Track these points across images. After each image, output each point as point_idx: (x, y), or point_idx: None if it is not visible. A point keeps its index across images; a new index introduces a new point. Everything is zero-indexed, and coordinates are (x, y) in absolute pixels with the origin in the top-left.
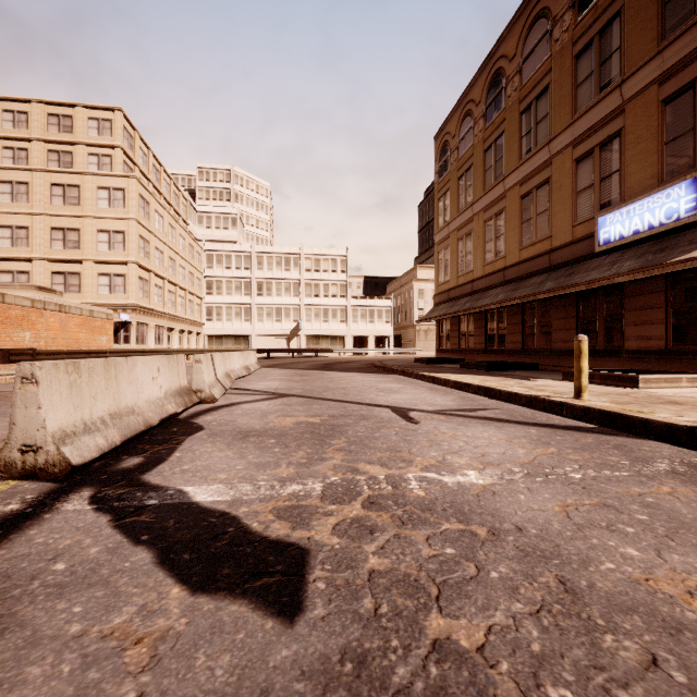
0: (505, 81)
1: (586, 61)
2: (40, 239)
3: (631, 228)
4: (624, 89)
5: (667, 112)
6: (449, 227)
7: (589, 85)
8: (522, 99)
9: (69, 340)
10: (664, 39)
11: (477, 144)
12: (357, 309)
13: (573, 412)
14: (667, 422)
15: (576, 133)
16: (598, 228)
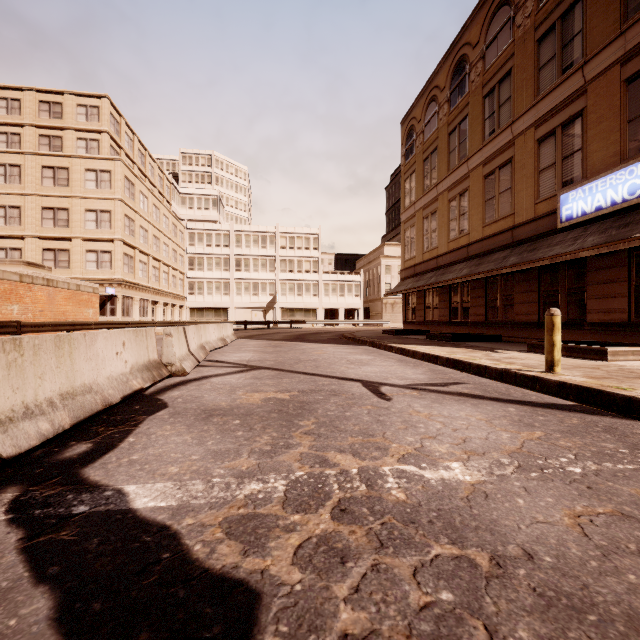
0: (469, 67)
1: (548, 45)
2: (32, 217)
3: (593, 204)
4: (586, 71)
5: (629, 91)
6: (415, 206)
7: (551, 68)
8: (485, 84)
9: (56, 312)
10: (627, 20)
11: (442, 127)
12: (329, 284)
13: (547, 386)
14: None
15: (538, 114)
16: (560, 205)
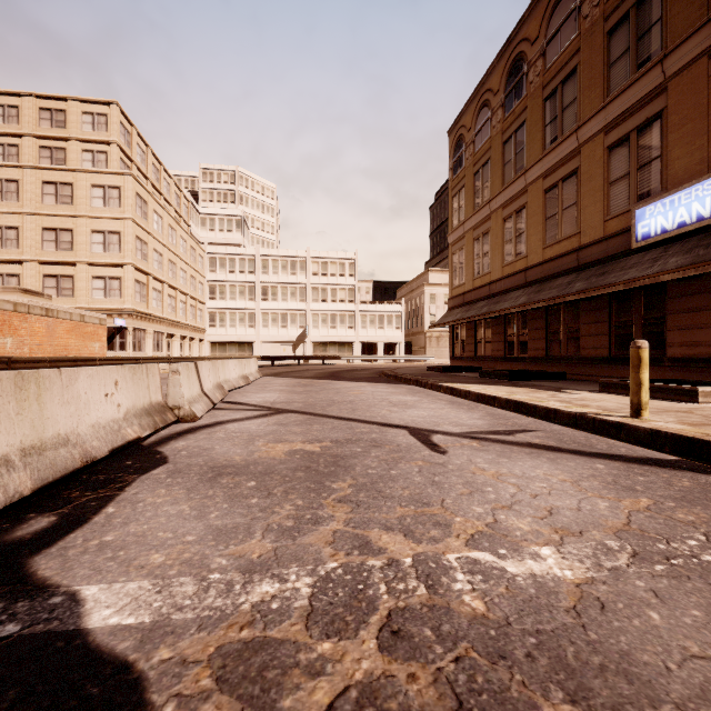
0: (527, 66)
1: (620, 37)
2: (31, 239)
3: (675, 220)
4: (666, 65)
5: None
6: (464, 226)
7: (624, 63)
8: (546, 84)
9: (57, 347)
10: None
11: (495, 136)
12: (366, 315)
13: (635, 435)
14: None
15: (609, 117)
16: (635, 221)
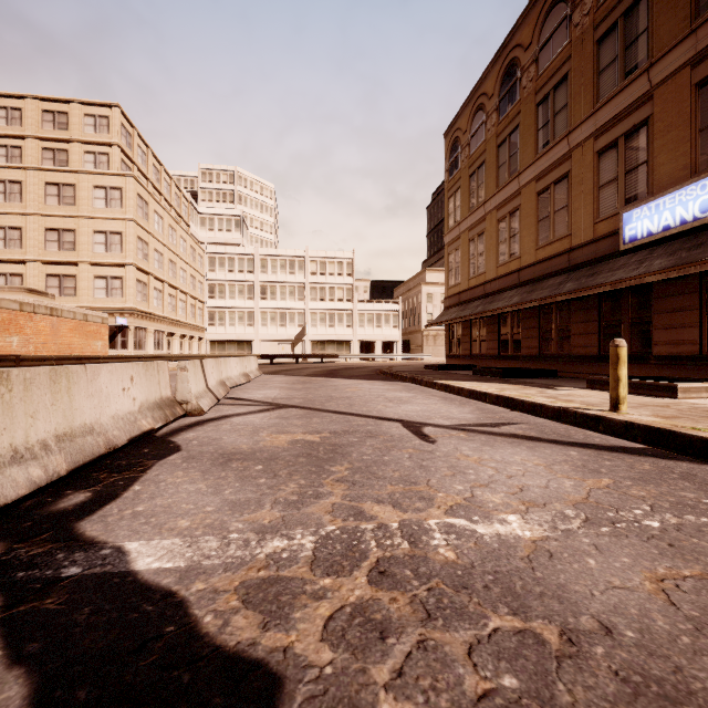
0: (520, 71)
1: (609, 46)
2: (34, 240)
3: (660, 223)
4: (652, 74)
5: (701, 96)
6: (459, 227)
7: (613, 71)
8: (538, 90)
9: (61, 345)
10: (698, 17)
11: (490, 139)
12: (364, 314)
13: (612, 427)
14: None
15: (598, 123)
16: (623, 224)
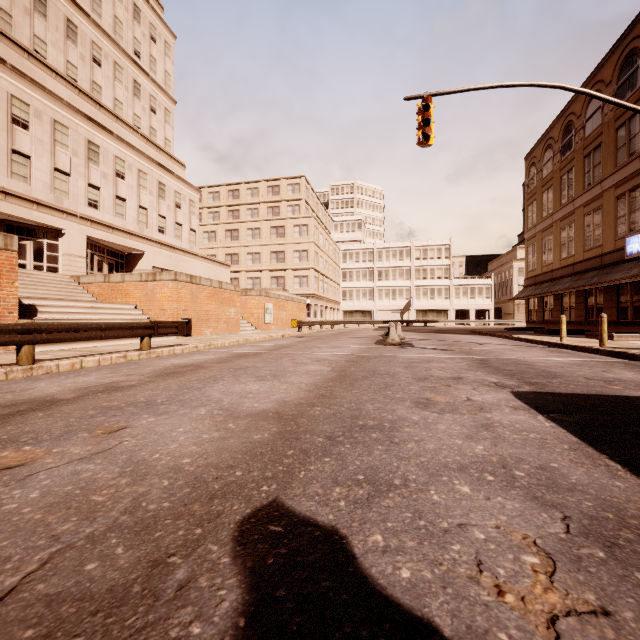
0: (574, 131)
1: (622, 134)
2: (266, 258)
3: None
4: None
5: None
6: (535, 228)
7: (623, 151)
8: (584, 147)
9: (294, 316)
10: None
11: (555, 171)
12: (459, 288)
13: (552, 345)
14: (571, 344)
15: (616, 180)
16: (626, 244)
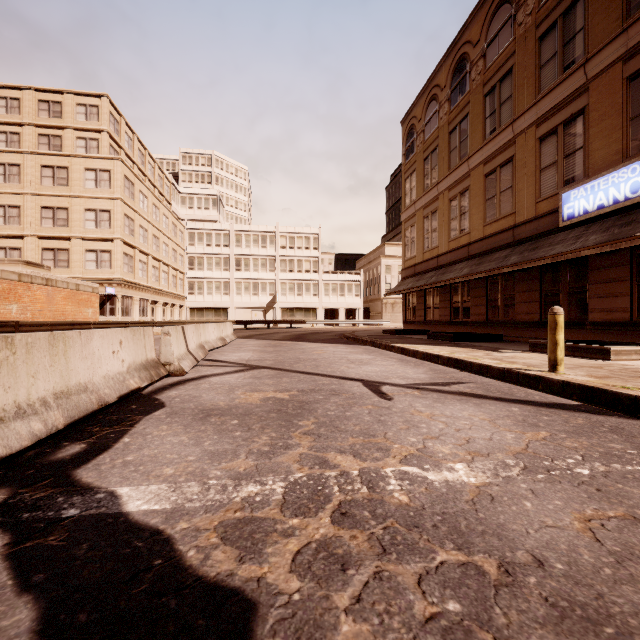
0: (470, 65)
1: (549, 43)
2: (31, 217)
3: (595, 202)
4: (588, 68)
5: (632, 89)
6: (415, 205)
7: (553, 66)
8: (486, 82)
9: (55, 312)
10: (629, 17)
11: (442, 126)
12: (329, 284)
13: (550, 386)
14: None
15: (540, 112)
16: (562, 203)
